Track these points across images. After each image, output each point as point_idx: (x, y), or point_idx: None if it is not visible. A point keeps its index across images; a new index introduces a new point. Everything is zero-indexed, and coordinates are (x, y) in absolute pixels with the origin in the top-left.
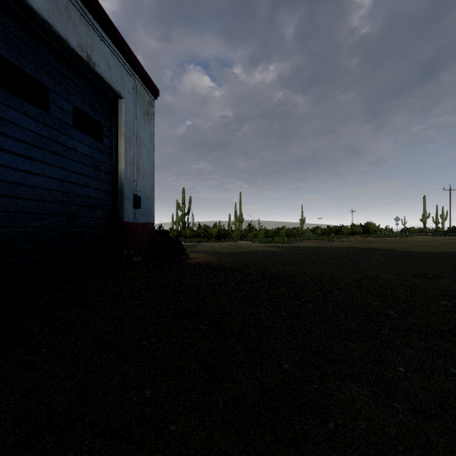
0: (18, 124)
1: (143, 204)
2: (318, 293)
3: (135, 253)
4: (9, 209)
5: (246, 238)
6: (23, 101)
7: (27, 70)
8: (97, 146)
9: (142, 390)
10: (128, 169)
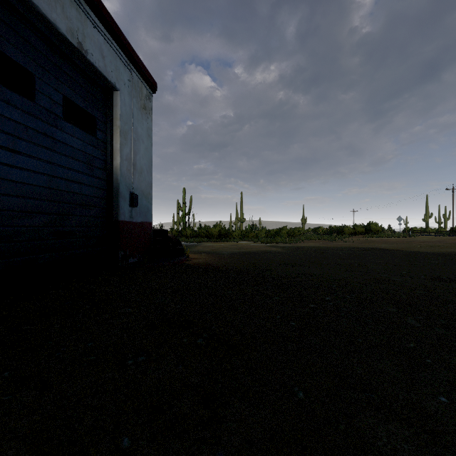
0: None
1: (140, 203)
2: (327, 299)
3: (131, 254)
4: None
5: (248, 238)
6: (5, 88)
7: (9, 54)
8: (90, 140)
9: (119, 435)
10: (124, 165)
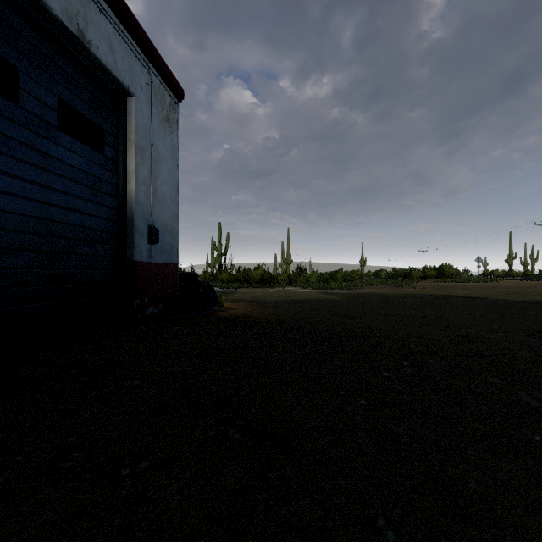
0: None
1: (162, 239)
2: (405, 364)
3: (150, 303)
4: None
5: (296, 283)
6: None
7: None
8: (96, 158)
9: None
10: (141, 191)
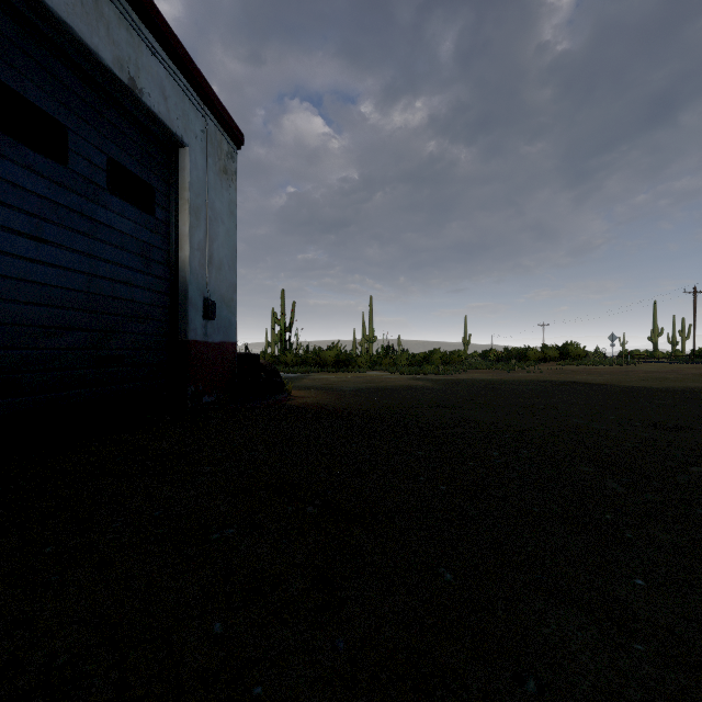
0: (17, 184)
1: (219, 314)
2: (495, 454)
3: (205, 389)
4: (3, 319)
5: (380, 366)
6: (26, 148)
7: (32, 98)
8: (147, 221)
9: (208, 620)
10: (195, 257)
